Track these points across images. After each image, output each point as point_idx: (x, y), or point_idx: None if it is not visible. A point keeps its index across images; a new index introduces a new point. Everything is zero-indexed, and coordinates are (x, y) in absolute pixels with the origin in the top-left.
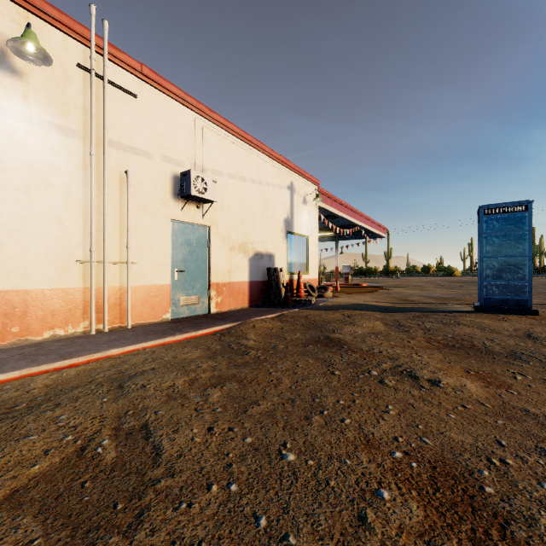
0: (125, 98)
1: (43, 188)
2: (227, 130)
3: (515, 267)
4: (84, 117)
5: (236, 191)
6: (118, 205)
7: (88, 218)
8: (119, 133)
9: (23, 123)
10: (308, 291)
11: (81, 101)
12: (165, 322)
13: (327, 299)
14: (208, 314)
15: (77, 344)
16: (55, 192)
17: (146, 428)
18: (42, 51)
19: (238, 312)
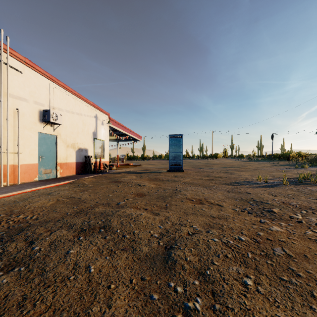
0: (16, 73)
1: None
2: (65, 89)
3: (178, 156)
4: None
5: (70, 118)
6: (12, 125)
7: None
8: (13, 90)
9: None
10: (104, 167)
11: None
12: (36, 181)
13: (113, 170)
14: (56, 178)
15: (2, 190)
16: None
17: (72, 197)
18: None
19: (72, 176)
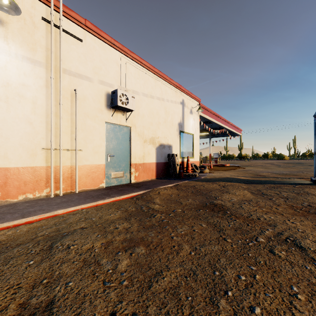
0: (75, 42)
1: (18, 100)
2: (142, 65)
3: None
4: (47, 53)
5: (148, 104)
6: (69, 112)
7: (49, 120)
8: (70, 64)
9: (4, 55)
10: (193, 169)
11: (44, 43)
12: (101, 188)
13: (205, 174)
14: (129, 183)
15: (38, 205)
16: (26, 102)
17: (50, 308)
18: (13, 3)
19: (149, 182)
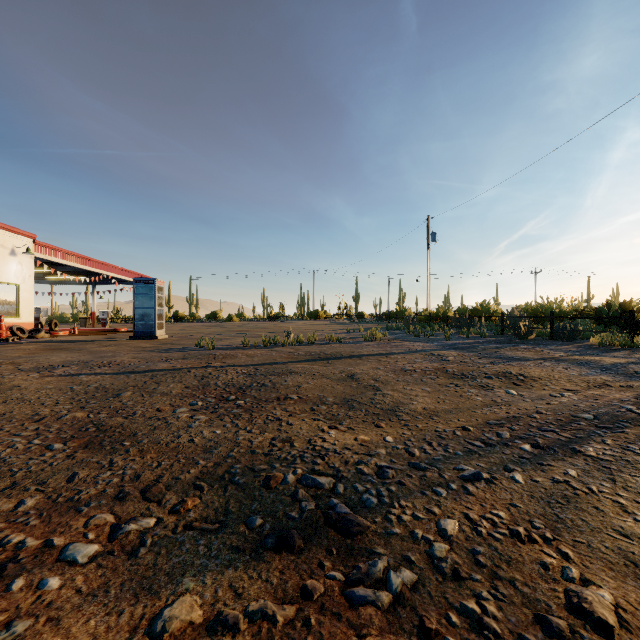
0: None
1: None
2: None
3: (150, 314)
4: None
5: None
6: None
7: None
8: None
9: None
10: (15, 333)
11: None
12: None
13: (38, 339)
14: None
15: None
16: None
17: None
18: None
19: None
